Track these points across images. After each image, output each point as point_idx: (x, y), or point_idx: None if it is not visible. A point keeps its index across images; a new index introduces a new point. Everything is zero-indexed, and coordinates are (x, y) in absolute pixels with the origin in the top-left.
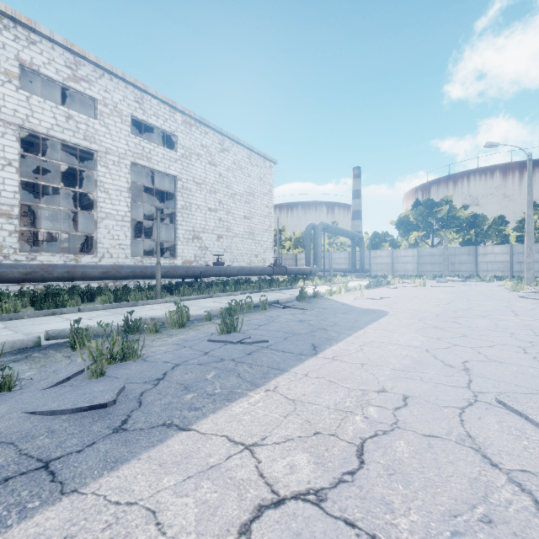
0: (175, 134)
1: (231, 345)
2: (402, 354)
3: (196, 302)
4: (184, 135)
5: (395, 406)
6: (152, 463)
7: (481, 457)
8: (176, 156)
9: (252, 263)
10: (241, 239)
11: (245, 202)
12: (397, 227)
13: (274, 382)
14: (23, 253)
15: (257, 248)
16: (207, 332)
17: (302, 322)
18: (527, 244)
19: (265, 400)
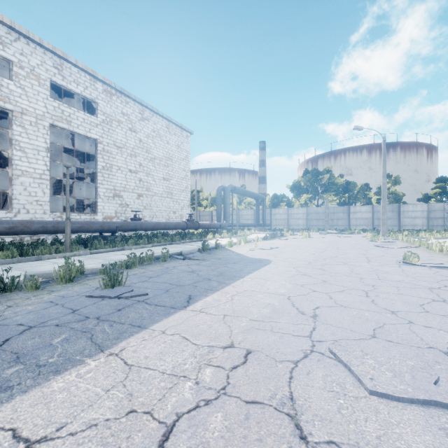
0: (96, 101)
1: (107, 300)
2: (265, 302)
3: (105, 255)
4: (105, 102)
5: (233, 365)
6: None
7: (293, 428)
8: (97, 121)
9: (170, 218)
10: (160, 198)
11: (164, 166)
12: (292, 190)
13: (124, 343)
14: None
15: (175, 205)
16: (93, 286)
17: (193, 272)
18: (382, 205)
19: (99, 368)
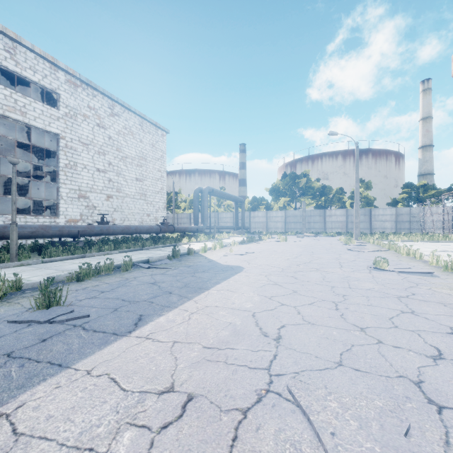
0: (57, 92)
1: (34, 327)
2: (226, 321)
3: (59, 264)
4: (68, 94)
5: (165, 422)
6: None
7: None
8: (58, 114)
9: (144, 221)
10: (132, 199)
11: (137, 165)
12: (271, 193)
13: (27, 395)
14: None
15: (149, 208)
16: (25, 306)
17: (154, 284)
18: (355, 209)
19: None
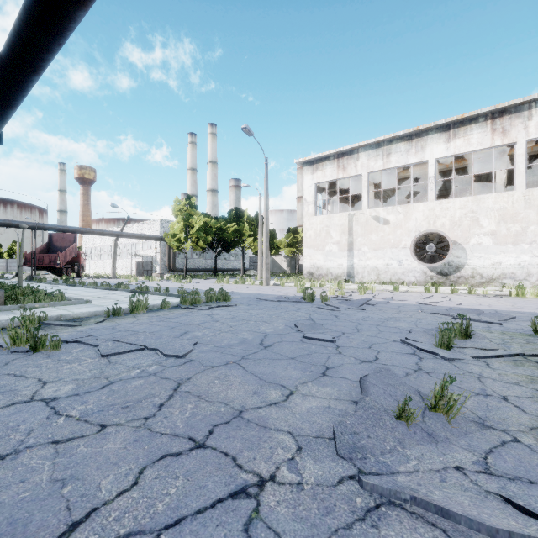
0: None
1: None
2: None
3: None
4: None
5: None
6: None
7: None
8: None
9: None
10: None
11: None
12: None
13: None
14: None
15: None
16: None
17: None
18: (18, 261)
19: None
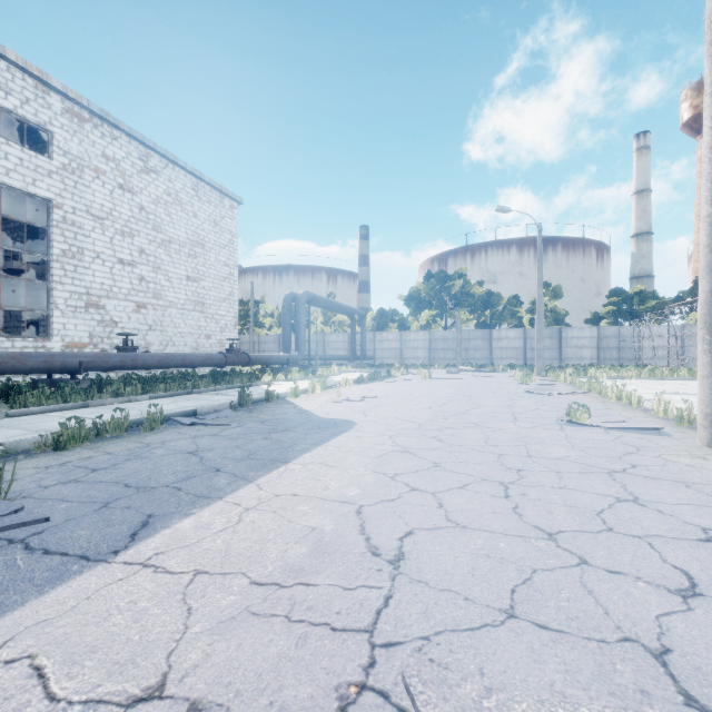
0: (48, 128)
1: None
2: (307, 526)
3: (37, 419)
4: (68, 133)
5: None
6: None
7: None
8: (50, 165)
9: (200, 347)
10: (181, 311)
11: (188, 255)
12: (407, 304)
13: None
14: None
15: (209, 325)
16: None
17: (193, 454)
18: (538, 328)
19: None
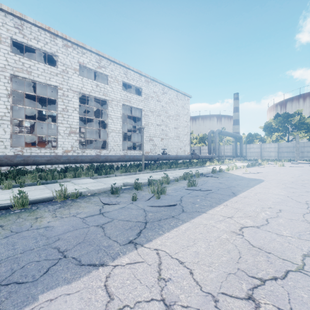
0: (141, 87)
1: (196, 191)
2: (275, 197)
3: (161, 173)
4: (145, 87)
5: (276, 212)
6: (203, 218)
7: (309, 224)
8: (142, 98)
9: (178, 152)
10: (172, 140)
11: (175, 120)
12: (264, 130)
13: (225, 203)
14: (80, 149)
15: (181, 144)
16: (181, 186)
17: (221, 183)
18: None
19: (225, 208)
